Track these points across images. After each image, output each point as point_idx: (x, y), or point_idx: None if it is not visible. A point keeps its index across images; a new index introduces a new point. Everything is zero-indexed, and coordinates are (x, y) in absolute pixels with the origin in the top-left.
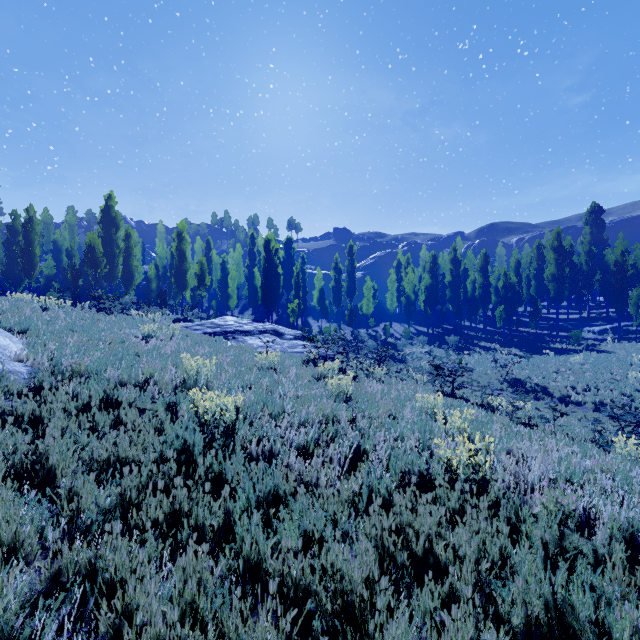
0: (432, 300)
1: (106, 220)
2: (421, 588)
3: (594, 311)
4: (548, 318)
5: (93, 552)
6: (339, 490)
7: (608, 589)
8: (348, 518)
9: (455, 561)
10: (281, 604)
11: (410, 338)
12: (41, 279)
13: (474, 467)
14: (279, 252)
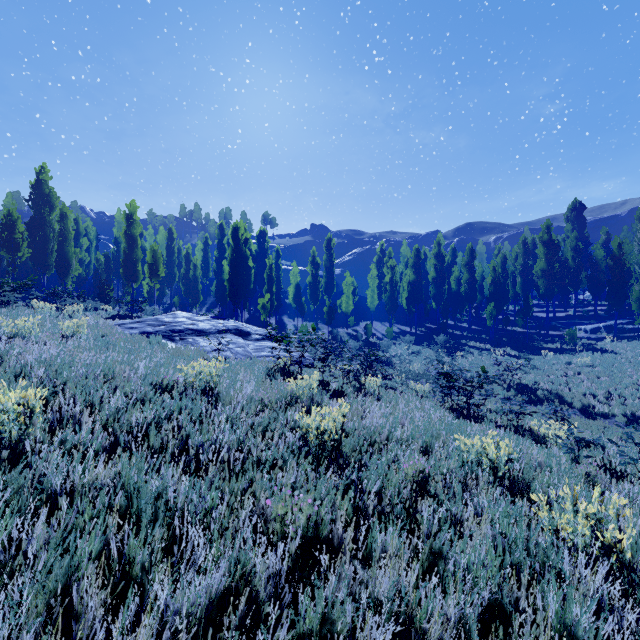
0: (416, 297)
1: (37, 197)
2: None
3: (579, 309)
4: (533, 316)
5: None
6: None
7: None
8: None
9: None
10: None
11: (393, 338)
12: None
13: None
14: (251, 244)
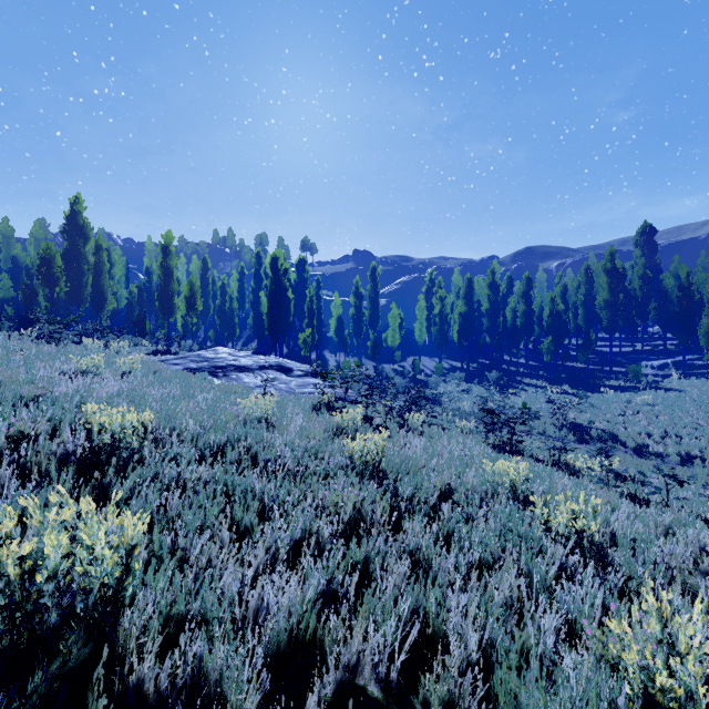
0: (467, 330)
1: (72, 229)
2: None
3: (648, 343)
4: (597, 351)
5: None
6: None
7: None
8: None
9: None
10: None
11: (442, 374)
12: None
13: None
14: (290, 274)
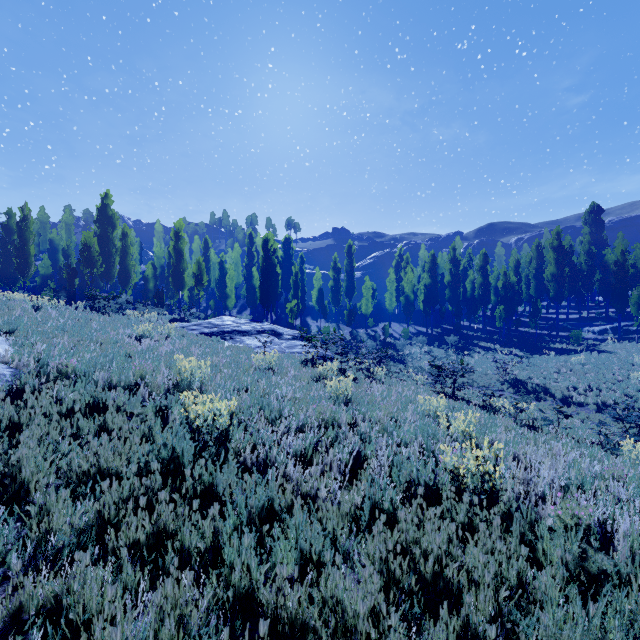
0: (431, 300)
1: (102, 219)
2: (432, 618)
3: (594, 311)
4: (547, 318)
5: (60, 583)
6: (339, 501)
7: None
8: (349, 534)
9: (468, 584)
10: None
11: (409, 338)
12: (37, 279)
13: (483, 476)
14: (277, 252)
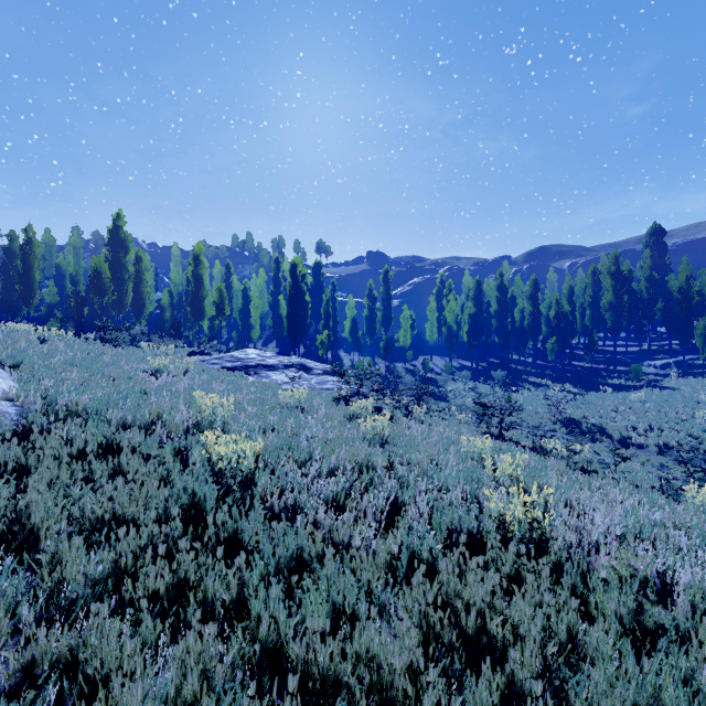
0: (476, 331)
1: (114, 242)
2: (474, 675)
3: (655, 343)
4: (604, 351)
5: (75, 636)
6: (375, 551)
7: (702, 678)
8: (385, 586)
9: (513, 640)
10: (305, 700)
11: (452, 373)
12: (42, 307)
13: (531, 524)
14: (307, 278)
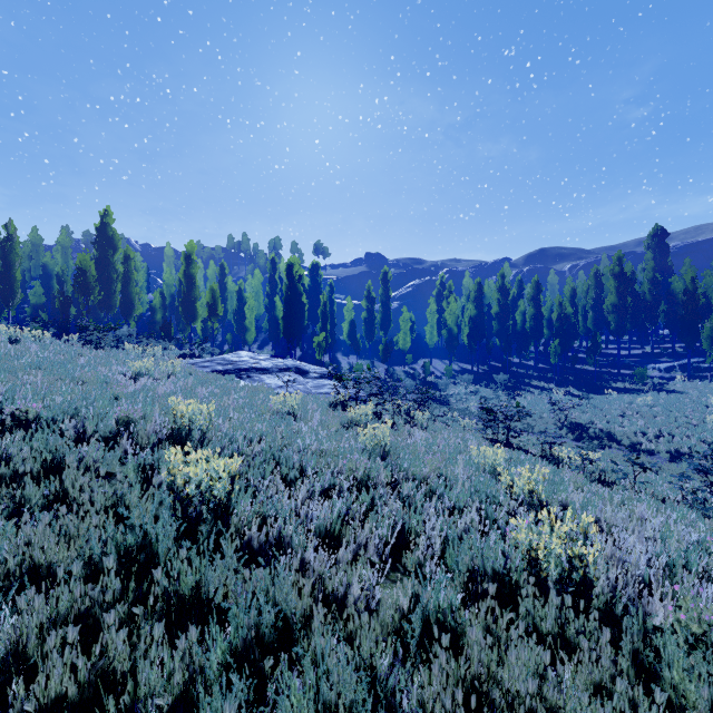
0: (477, 333)
1: (102, 240)
2: None
3: (658, 346)
4: (607, 354)
5: None
6: (378, 599)
7: None
8: (393, 655)
9: None
10: None
11: (452, 376)
12: (27, 309)
13: (571, 561)
14: (304, 279)
